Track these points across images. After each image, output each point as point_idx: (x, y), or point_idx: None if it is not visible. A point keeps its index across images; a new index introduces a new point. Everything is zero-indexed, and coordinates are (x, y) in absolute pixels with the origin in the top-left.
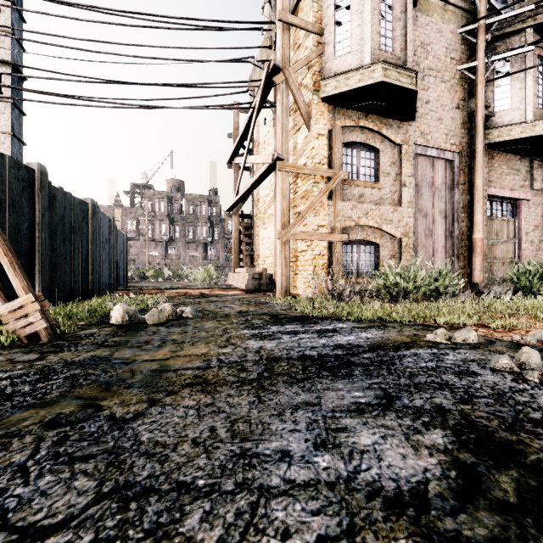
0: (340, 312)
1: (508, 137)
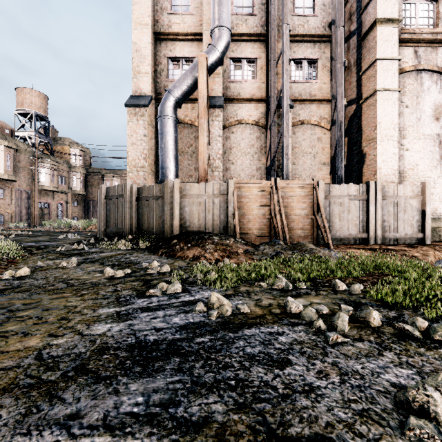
0: (3, 229)
1: (44, 188)
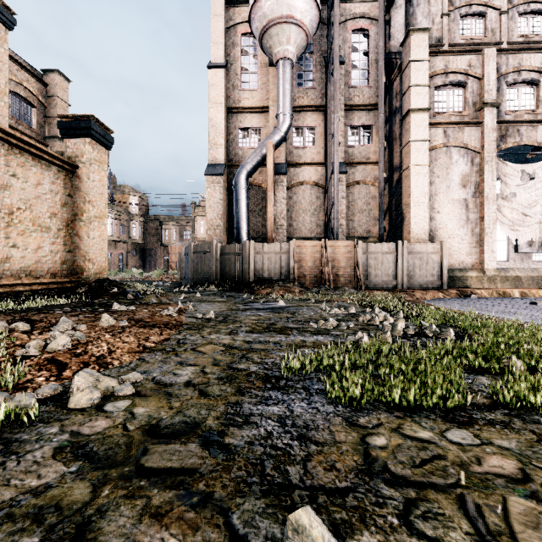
0: None
1: (109, 238)
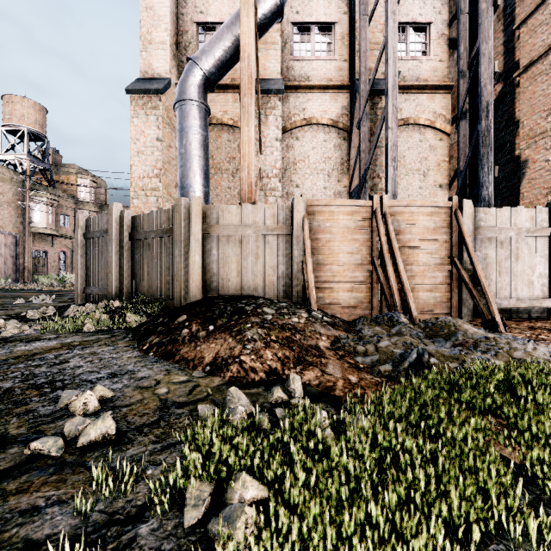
0: None
1: (39, 231)
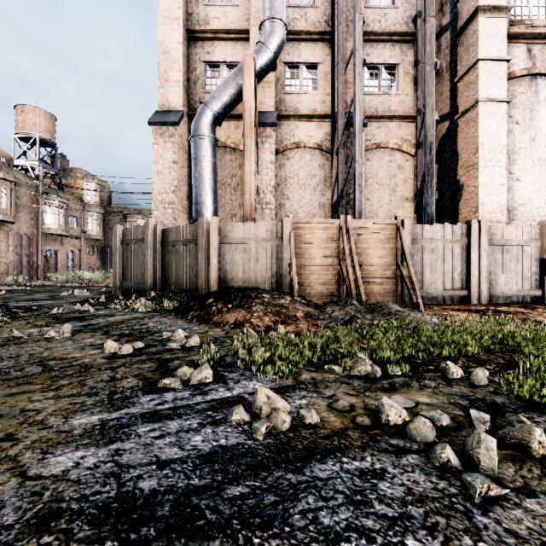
0: None
1: (51, 232)
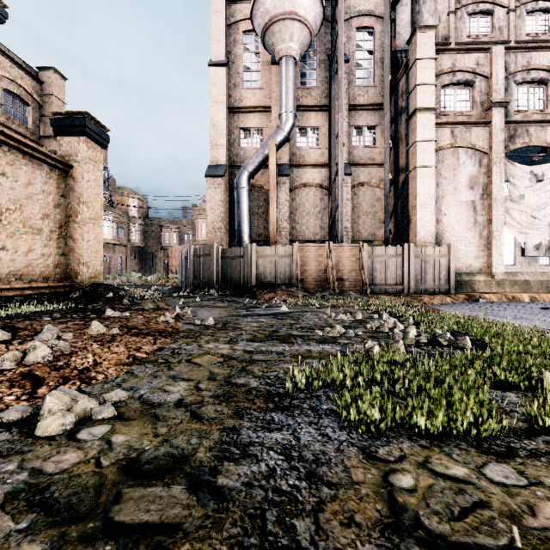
0: None
1: (107, 242)
